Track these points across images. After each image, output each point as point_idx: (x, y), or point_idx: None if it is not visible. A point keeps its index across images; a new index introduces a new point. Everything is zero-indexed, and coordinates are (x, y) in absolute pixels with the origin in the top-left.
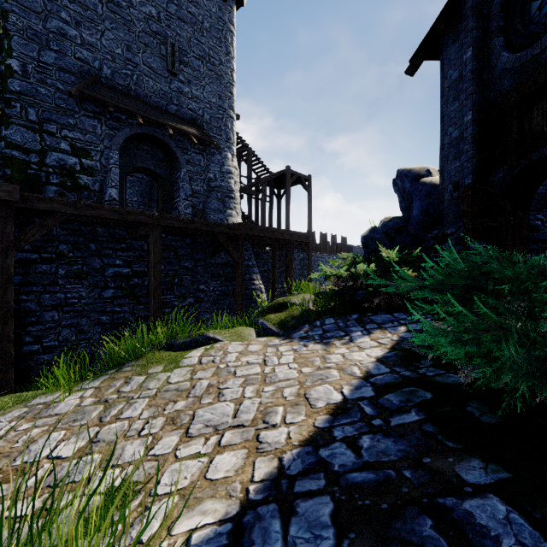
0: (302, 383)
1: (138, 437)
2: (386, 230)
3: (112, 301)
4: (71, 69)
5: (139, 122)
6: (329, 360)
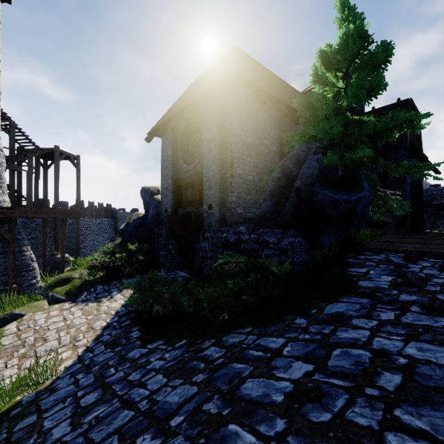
0: (89, 323)
1: (7, 368)
2: (135, 225)
3: None
4: None
5: None
6: (101, 310)
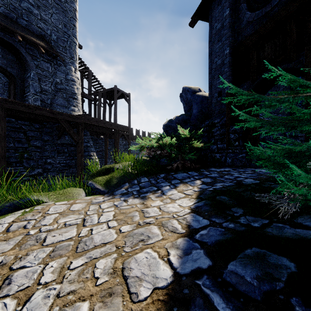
0: (120, 248)
1: None
2: (178, 121)
3: None
4: None
5: None
6: (147, 214)
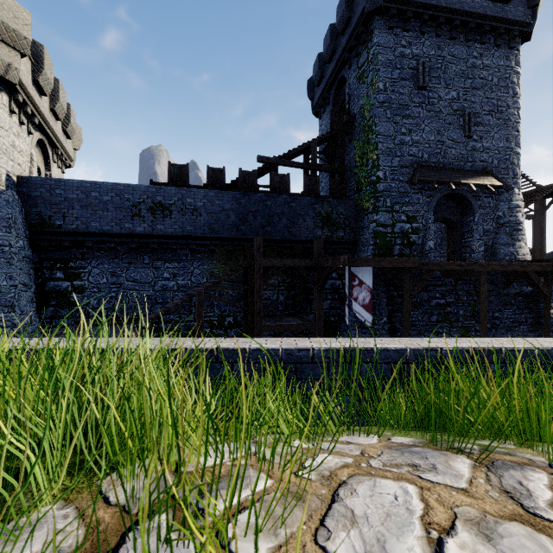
0: None
1: None
2: None
3: (435, 324)
4: (406, 164)
5: (453, 189)
6: None
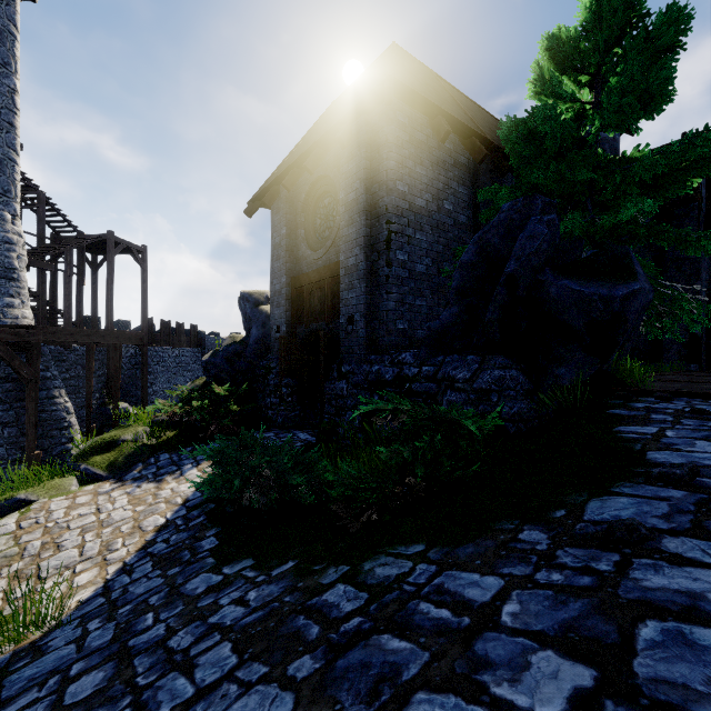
0: (136, 519)
1: None
2: (227, 355)
3: None
4: None
5: None
6: (160, 496)
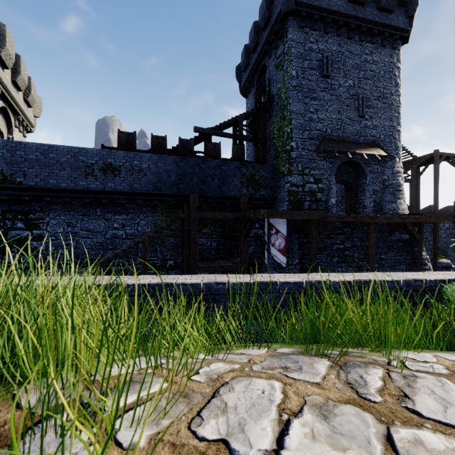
0: None
1: None
2: None
3: (336, 264)
4: (314, 137)
5: (349, 157)
6: None
